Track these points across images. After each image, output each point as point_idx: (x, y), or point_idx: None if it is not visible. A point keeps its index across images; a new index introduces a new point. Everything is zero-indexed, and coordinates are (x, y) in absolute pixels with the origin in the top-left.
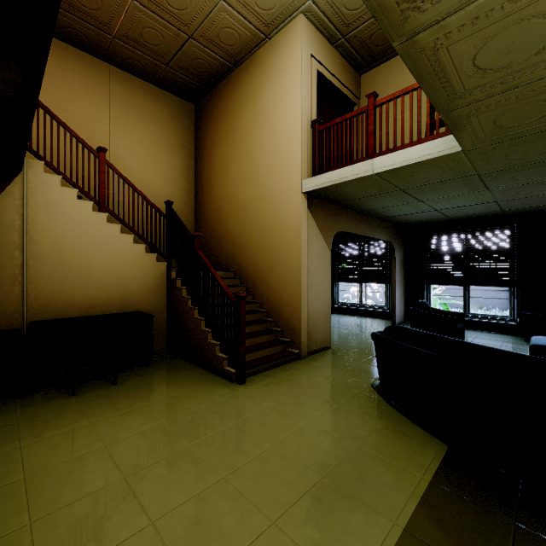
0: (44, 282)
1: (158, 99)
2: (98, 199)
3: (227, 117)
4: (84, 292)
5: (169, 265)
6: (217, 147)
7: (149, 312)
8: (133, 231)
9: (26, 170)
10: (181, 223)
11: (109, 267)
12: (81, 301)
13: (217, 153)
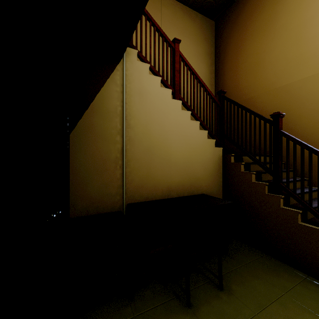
0: (137, 166)
1: (191, 18)
2: (173, 88)
3: (261, 13)
4: (165, 175)
5: (222, 150)
6: (245, 46)
7: (210, 195)
8: (197, 118)
9: (124, 58)
10: (246, 107)
11: (182, 152)
12: (163, 184)
13: (245, 52)
